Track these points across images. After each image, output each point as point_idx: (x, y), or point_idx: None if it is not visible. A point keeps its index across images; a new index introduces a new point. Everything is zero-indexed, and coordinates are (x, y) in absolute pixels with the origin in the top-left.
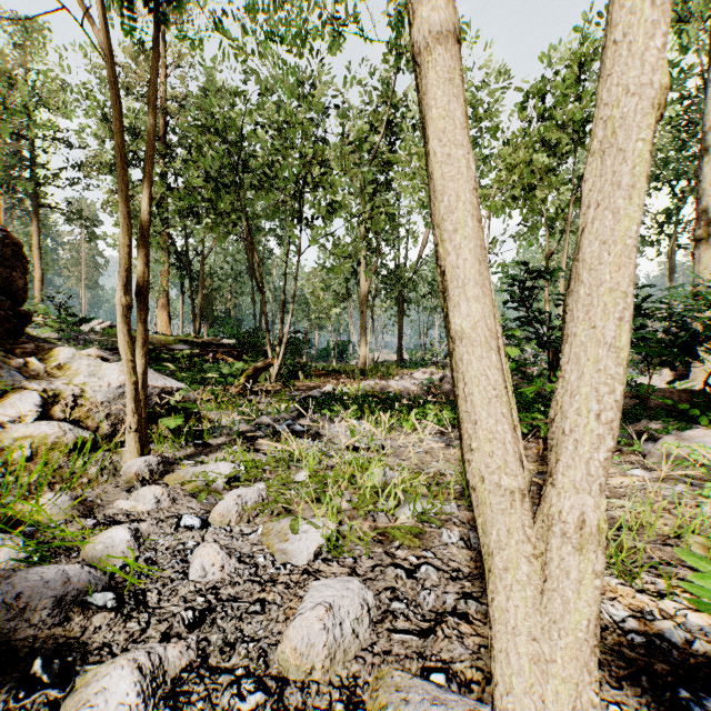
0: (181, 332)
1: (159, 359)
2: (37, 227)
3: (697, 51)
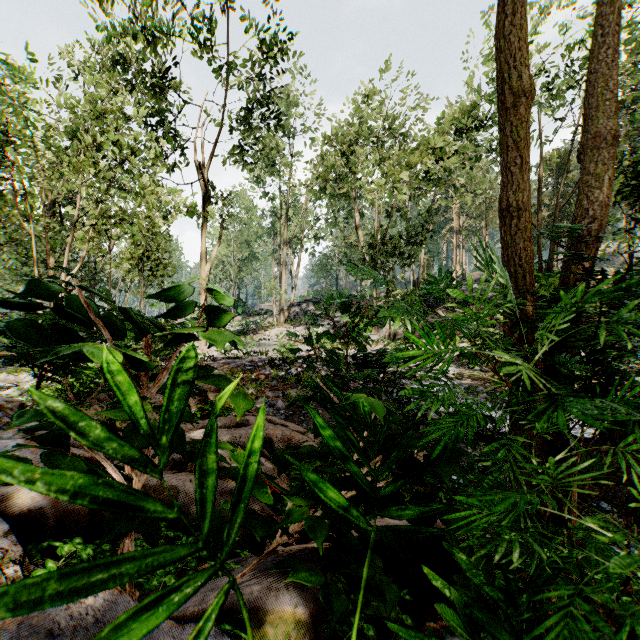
0: None
1: None
2: None
3: (275, 171)
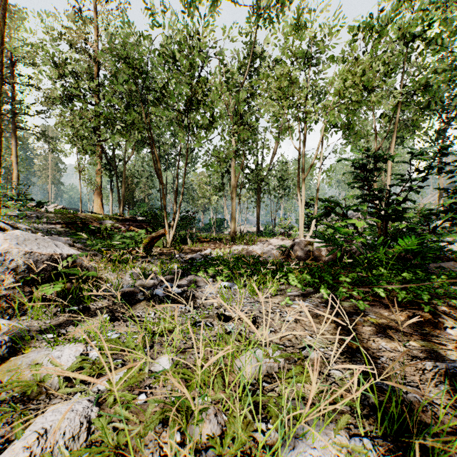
0: (111, 212)
1: (90, 230)
2: (14, 142)
3: None
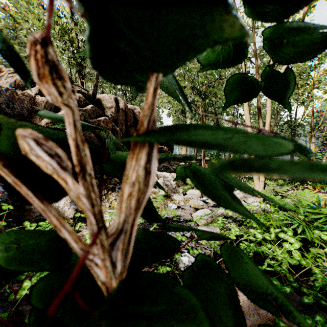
0: None
1: None
2: None
3: None
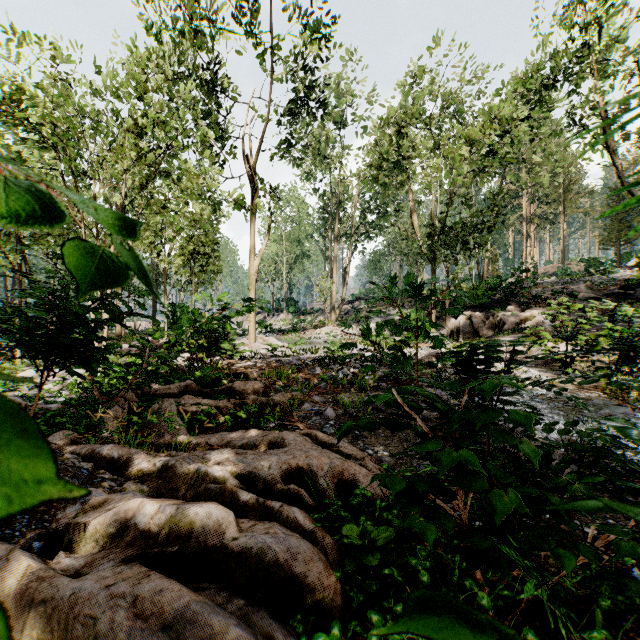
0: None
1: None
2: None
3: (326, 166)
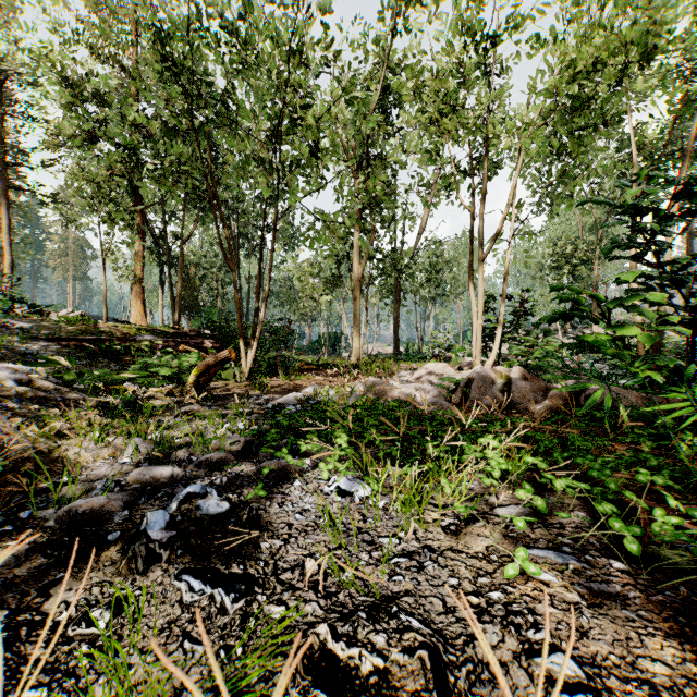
0: (161, 323)
1: (113, 351)
2: (6, 210)
3: None
